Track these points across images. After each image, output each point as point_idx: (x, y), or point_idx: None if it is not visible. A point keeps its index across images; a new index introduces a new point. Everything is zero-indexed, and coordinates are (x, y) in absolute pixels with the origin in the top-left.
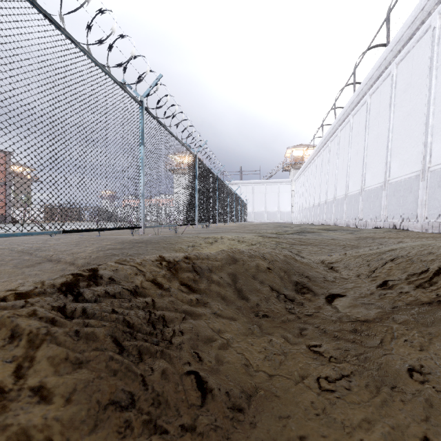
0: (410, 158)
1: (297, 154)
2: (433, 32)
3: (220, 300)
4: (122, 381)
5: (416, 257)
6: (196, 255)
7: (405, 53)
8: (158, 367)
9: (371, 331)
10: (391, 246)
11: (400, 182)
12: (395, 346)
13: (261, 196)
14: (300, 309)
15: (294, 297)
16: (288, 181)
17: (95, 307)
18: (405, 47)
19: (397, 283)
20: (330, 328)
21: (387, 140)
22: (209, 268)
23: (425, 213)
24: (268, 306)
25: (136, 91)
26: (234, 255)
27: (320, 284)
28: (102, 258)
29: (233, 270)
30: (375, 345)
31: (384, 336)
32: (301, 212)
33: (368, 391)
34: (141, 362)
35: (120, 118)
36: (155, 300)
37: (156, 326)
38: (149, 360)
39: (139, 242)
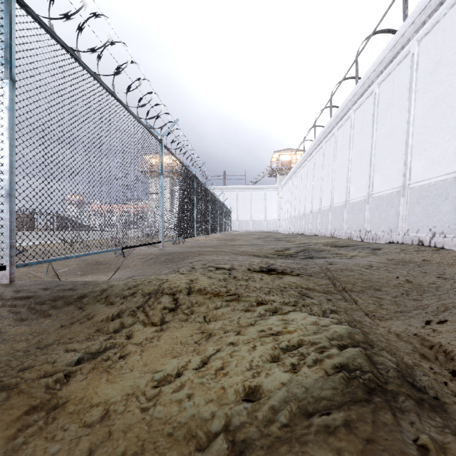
0: (443, 155)
1: (284, 158)
2: None
3: None
4: None
5: None
6: None
7: (432, 24)
8: None
9: None
10: None
11: (427, 187)
12: None
13: (246, 202)
14: None
15: None
16: (275, 187)
17: None
18: (432, 16)
19: None
20: None
21: (406, 135)
22: None
23: None
24: None
25: None
26: None
27: None
28: None
29: None
30: None
31: None
32: (289, 221)
33: None
34: None
35: None
36: None
37: None
38: None
39: None
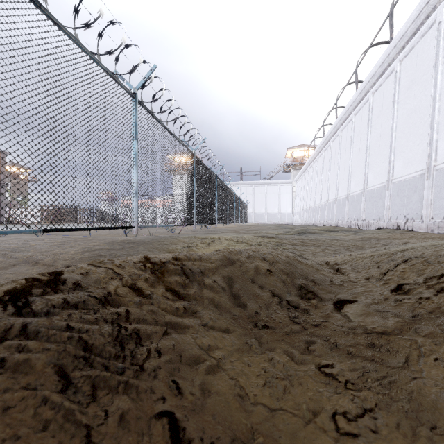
0: (414, 156)
1: (298, 154)
2: (438, 26)
3: (213, 308)
4: (54, 438)
5: (432, 258)
6: (187, 256)
7: (409, 49)
8: (116, 410)
9: (391, 346)
10: (400, 246)
11: (404, 182)
12: (424, 367)
13: (261, 197)
14: (306, 318)
15: (298, 303)
16: (289, 182)
17: (42, 323)
18: (409, 42)
19: (414, 287)
20: (342, 342)
21: (390, 139)
22: (201, 270)
23: (430, 213)
24: (268, 314)
25: (128, 83)
26: (231, 256)
27: (326, 289)
28: (86, 260)
29: (229, 273)
30: (400, 365)
31: (409, 353)
32: (302, 213)
33: (401, 433)
34: (93, 403)
35: (110, 110)
36: (130, 311)
37: (126, 345)
38: (106, 398)
39: (130, 243)
